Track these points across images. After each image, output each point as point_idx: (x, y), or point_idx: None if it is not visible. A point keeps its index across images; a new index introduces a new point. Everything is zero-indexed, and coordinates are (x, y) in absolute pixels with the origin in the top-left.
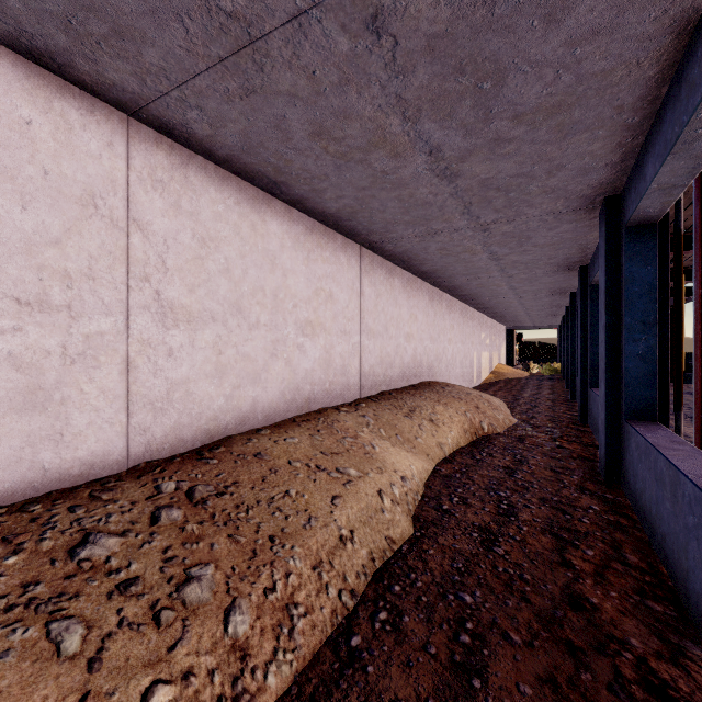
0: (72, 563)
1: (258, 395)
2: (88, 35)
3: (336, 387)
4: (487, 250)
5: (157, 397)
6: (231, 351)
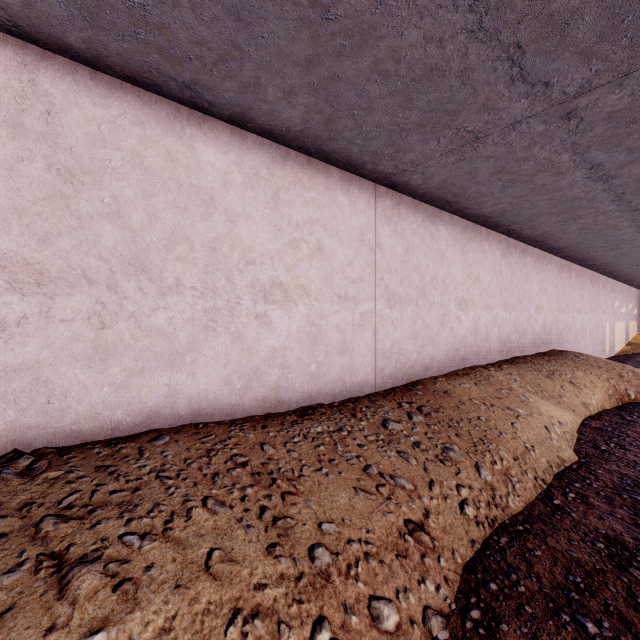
0: (387, 430)
1: (434, 353)
2: (381, 155)
3: (481, 350)
4: (634, 225)
5: (386, 350)
6: (420, 322)
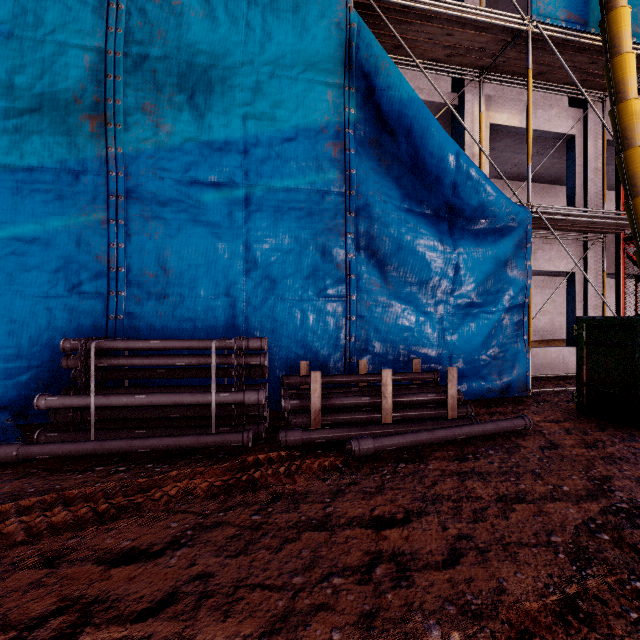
0: None
1: None
2: None
3: (556, 333)
4: None
5: None
6: None
